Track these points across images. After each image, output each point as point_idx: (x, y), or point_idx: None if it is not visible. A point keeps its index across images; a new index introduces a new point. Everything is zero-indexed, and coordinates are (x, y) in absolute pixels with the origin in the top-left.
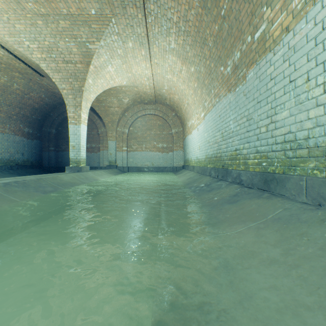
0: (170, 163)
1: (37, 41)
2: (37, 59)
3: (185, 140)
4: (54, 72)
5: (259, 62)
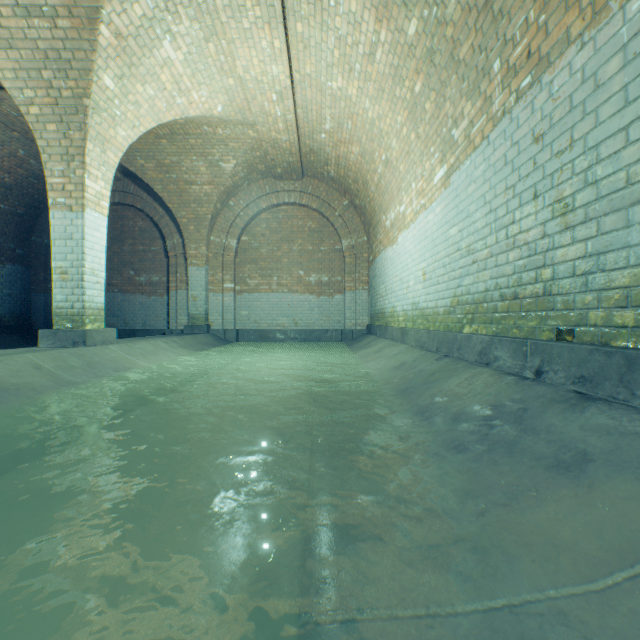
0: (337, 320)
1: None
2: None
3: (375, 264)
4: None
5: None
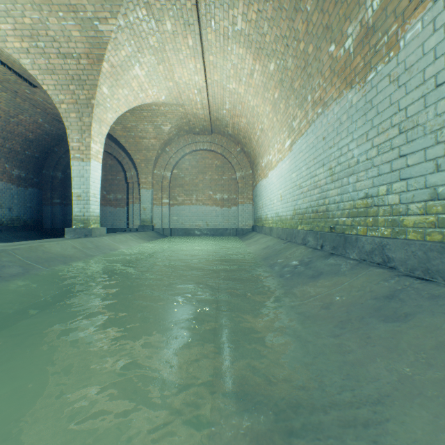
0: (233, 222)
1: (12, 17)
2: (15, 50)
3: (256, 188)
4: (44, 74)
5: None
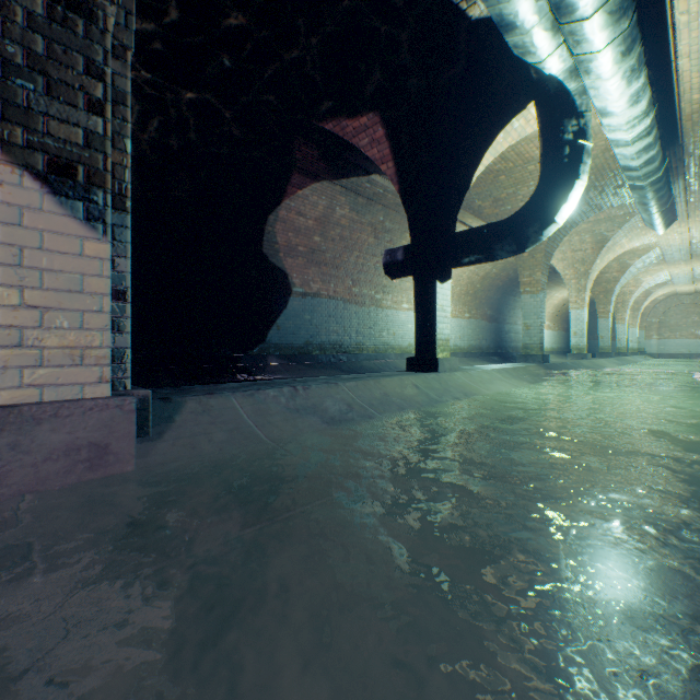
0: None
1: None
2: None
3: None
4: None
5: None
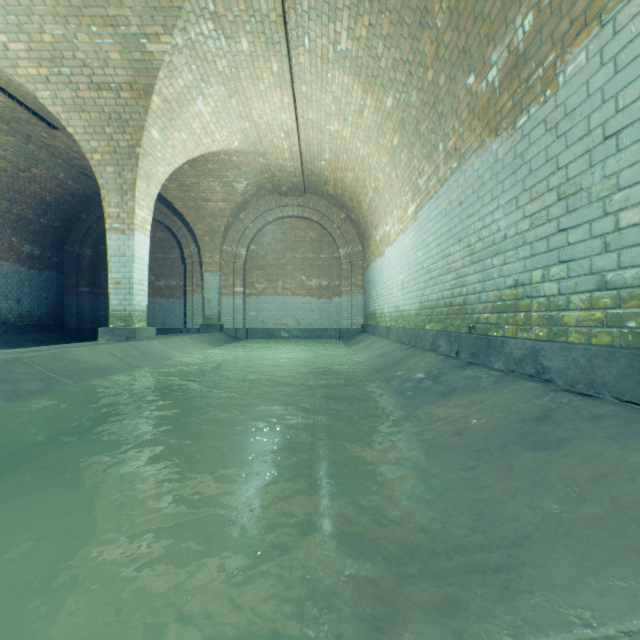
0: (335, 320)
1: (26, 33)
2: (30, 79)
3: (368, 271)
4: (70, 111)
5: (615, 13)
